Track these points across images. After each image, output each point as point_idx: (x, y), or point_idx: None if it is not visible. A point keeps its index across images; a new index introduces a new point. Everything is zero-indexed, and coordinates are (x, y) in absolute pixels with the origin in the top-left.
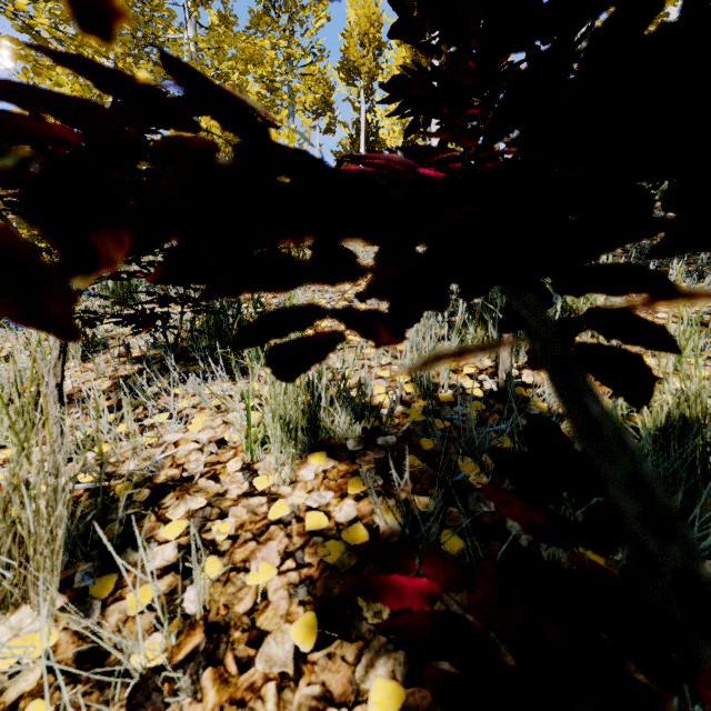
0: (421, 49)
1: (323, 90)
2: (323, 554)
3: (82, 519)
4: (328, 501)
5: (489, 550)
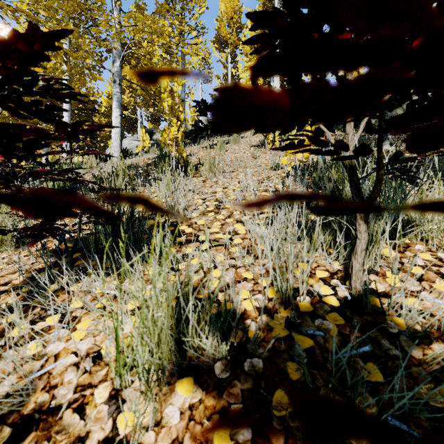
0: None
1: (204, 55)
2: None
3: None
4: None
5: None
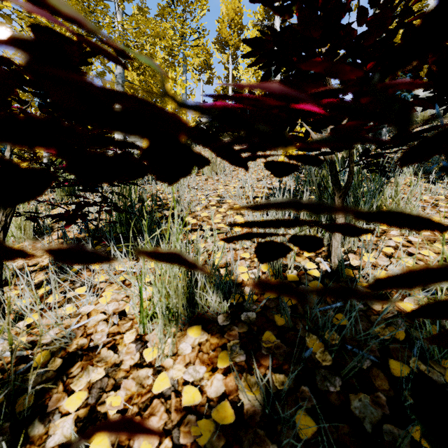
0: (276, 11)
1: (205, 56)
2: (196, 435)
3: (5, 387)
4: (201, 376)
5: (338, 434)
